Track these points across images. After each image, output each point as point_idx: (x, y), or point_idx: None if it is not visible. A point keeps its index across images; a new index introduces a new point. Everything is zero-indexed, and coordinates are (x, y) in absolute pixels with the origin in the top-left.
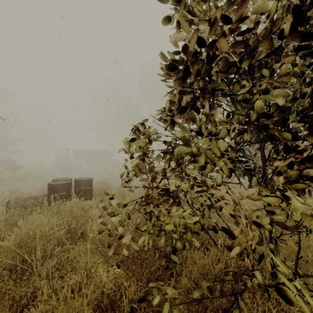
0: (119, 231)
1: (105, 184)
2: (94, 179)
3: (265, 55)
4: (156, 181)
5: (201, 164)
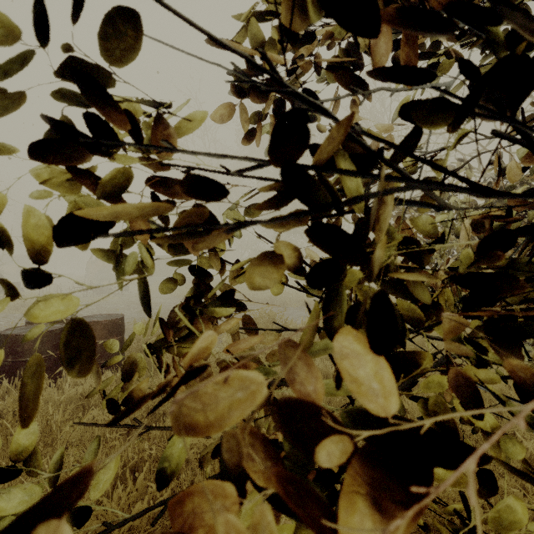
0: None
1: None
2: None
3: None
4: (265, 529)
5: None
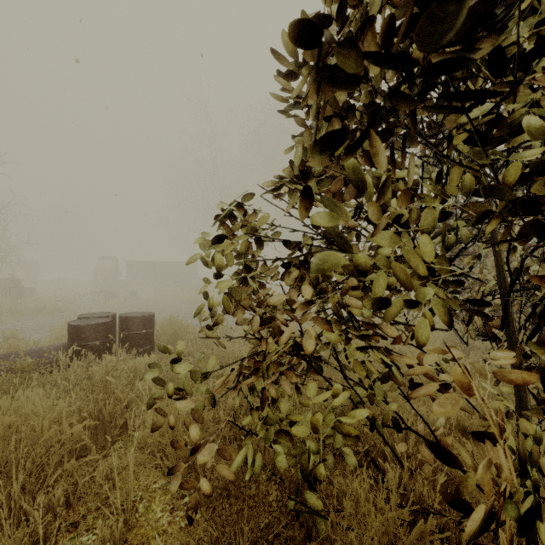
0: (192, 435)
1: (178, 324)
2: (161, 313)
3: (542, 23)
4: (272, 327)
5: (382, 290)
